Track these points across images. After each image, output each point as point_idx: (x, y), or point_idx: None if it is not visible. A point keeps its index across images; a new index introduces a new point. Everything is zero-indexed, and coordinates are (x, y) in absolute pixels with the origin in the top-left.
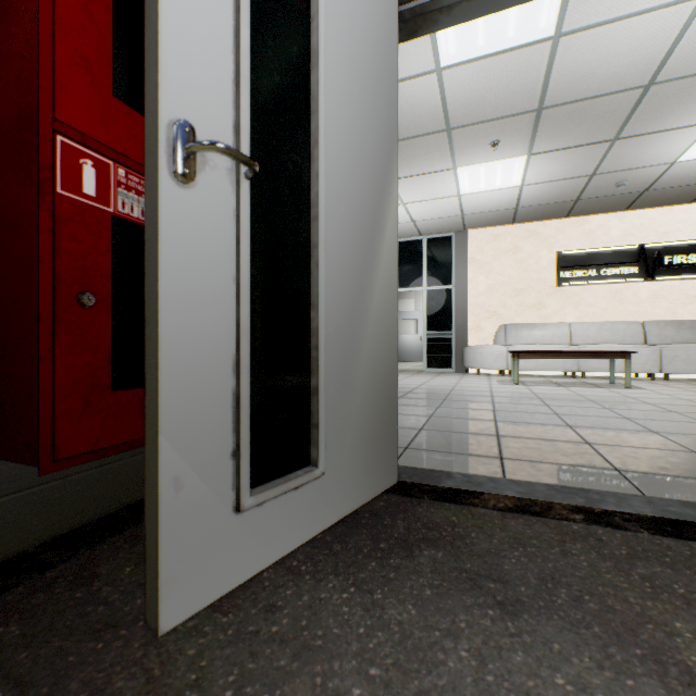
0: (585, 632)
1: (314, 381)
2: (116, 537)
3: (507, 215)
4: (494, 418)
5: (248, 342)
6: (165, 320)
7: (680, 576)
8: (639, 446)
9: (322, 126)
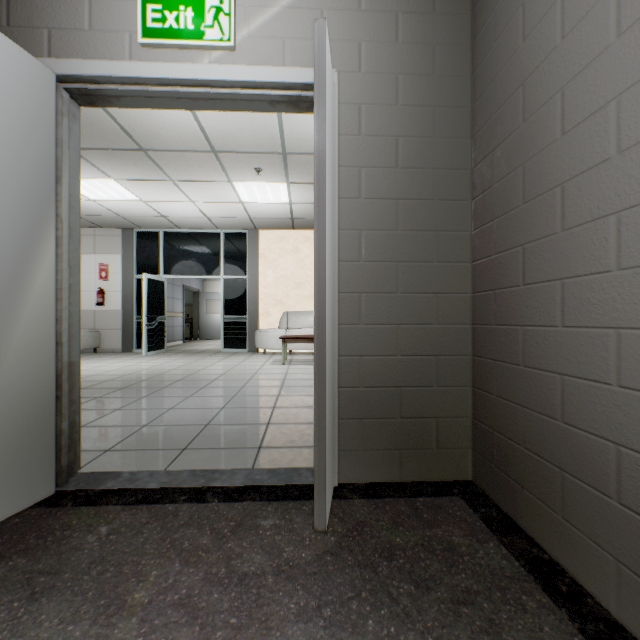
0: (80, 598)
1: None
2: None
3: (287, 223)
4: (225, 405)
5: None
6: None
7: (198, 533)
8: (300, 422)
9: None
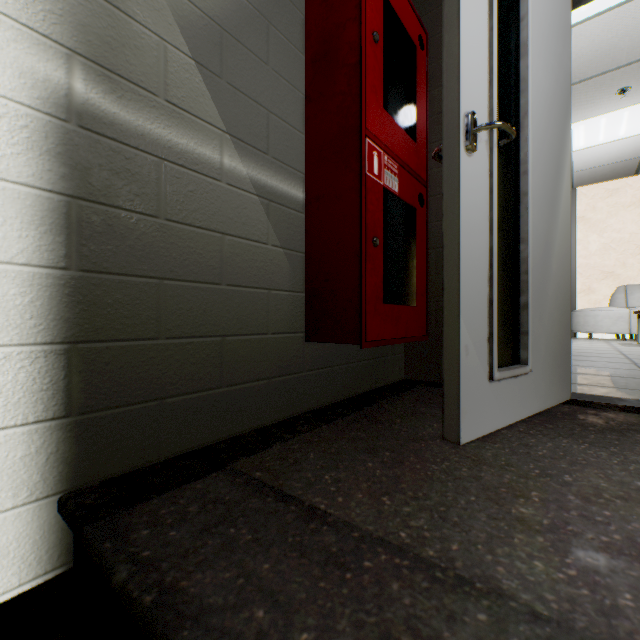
0: None
1: (524, 298)
2: (370, 407)
3: (628, 166)
4: (639, 368)
5: (496, 262)
6: (462, 242)
7: None
8: None
9: (530, 101)
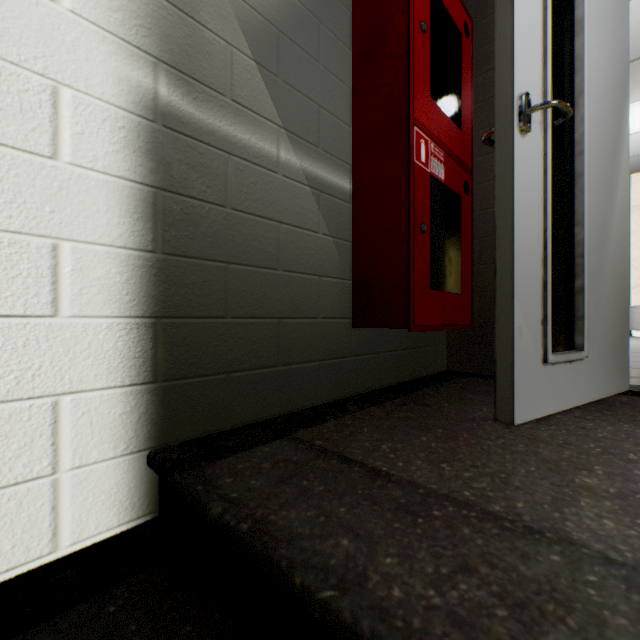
0: None
1: (579, 282)
2: (415, 393)
3: None
4: None
5: (550, 243)
6: (515, 224)
7: None
8: None
9: (585, 79)
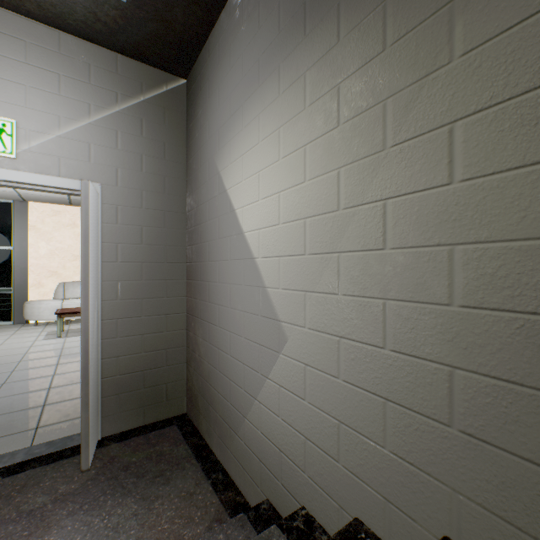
0: None
1: None
2: None
3: (64, 200)
4: None
5: None
6: None
7: None
8: (76, 397)
9: None
